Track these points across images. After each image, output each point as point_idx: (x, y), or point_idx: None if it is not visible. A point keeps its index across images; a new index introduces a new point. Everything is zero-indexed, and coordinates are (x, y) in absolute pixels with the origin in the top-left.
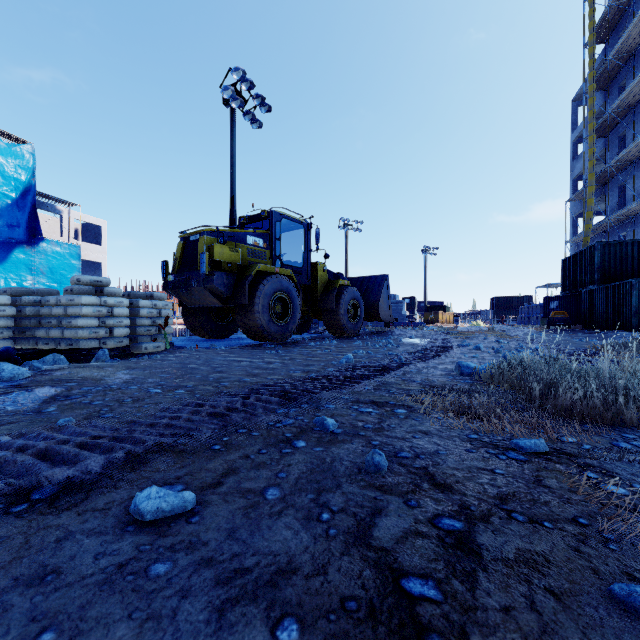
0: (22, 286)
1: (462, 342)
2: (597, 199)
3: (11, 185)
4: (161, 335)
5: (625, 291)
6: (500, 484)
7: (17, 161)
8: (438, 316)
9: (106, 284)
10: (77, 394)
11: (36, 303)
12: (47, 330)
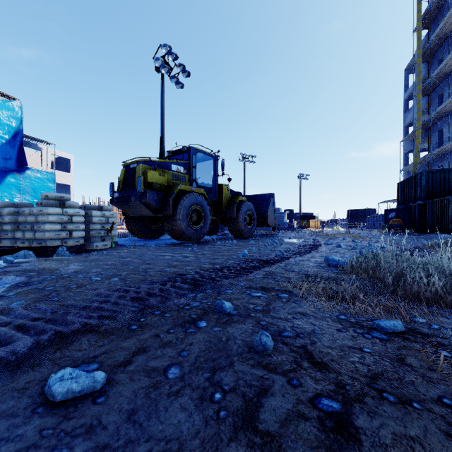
0: (13, 201)
1: (327, 241)
2: (422, 140)
3: (5, 129)
4: (108, 236)
5: (444, 205)
6: (369, 362)
7: (9, 112)
8: (309, 223)
9: (67, 199)
10: (35, 281)
11: (15, 213)
12: (23, 233)
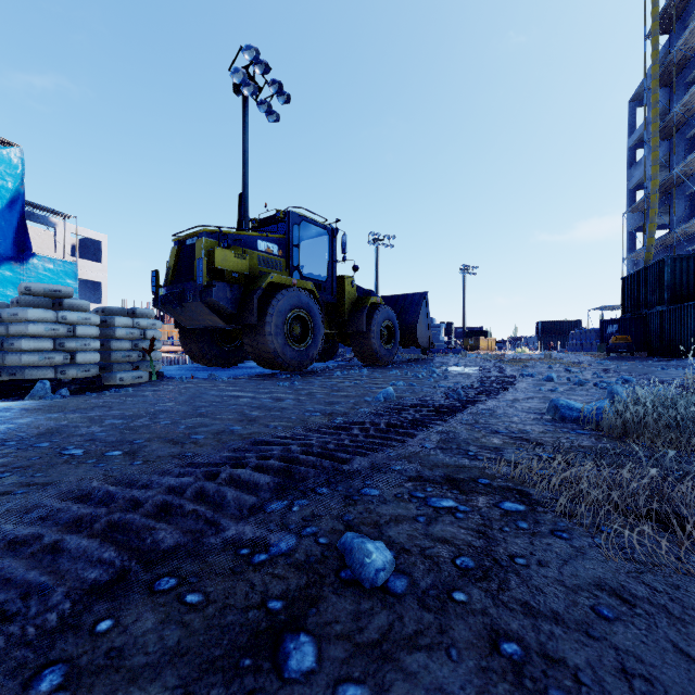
0: None
1: (521, 371)
2: (659, 210)
3: None
4: (146, 362)
5: None
6: None
7: (3, 166)
8: (479, 342)
9: (67, 295)
10: None
11: None
12: None
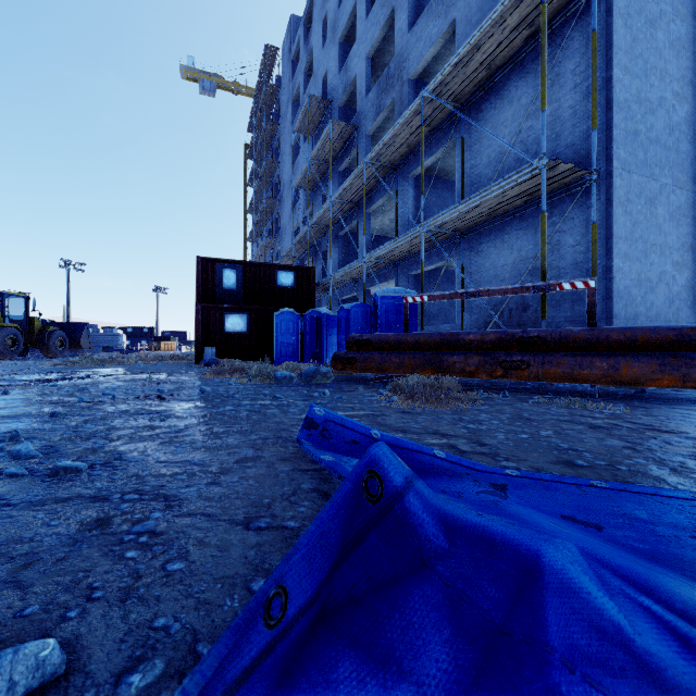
0: None
1: None
2: None
3: None
4: None
5: None
6: None
7: None
8: (160, 345)
9: None
10: None
11: None
12: None
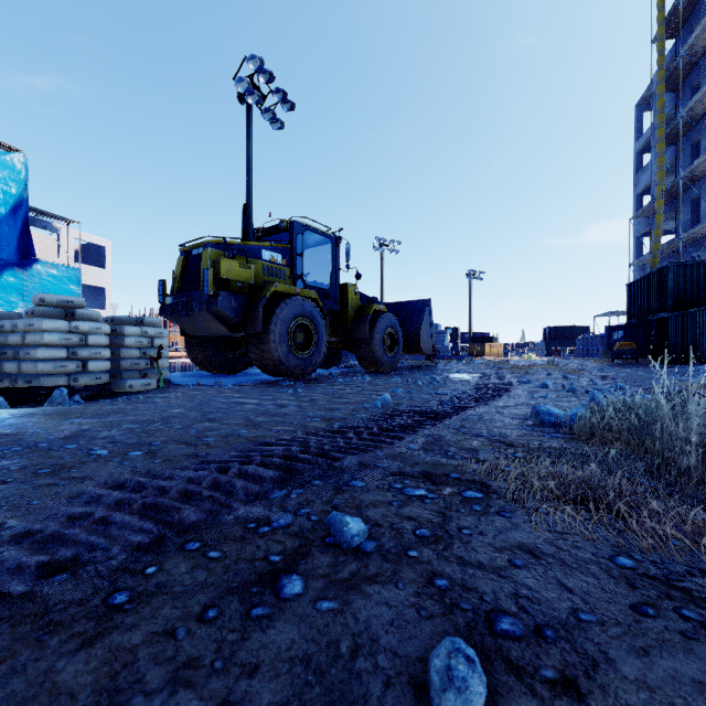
0: None
1: (521, 378)
2: (666, 216)
3: None
4: (154, 370)
5: (705, 318)
6: None
7: (7, 171)
8: (485, 348)
9: (79, 305)
10: None
11: None
12: (1, 363)
